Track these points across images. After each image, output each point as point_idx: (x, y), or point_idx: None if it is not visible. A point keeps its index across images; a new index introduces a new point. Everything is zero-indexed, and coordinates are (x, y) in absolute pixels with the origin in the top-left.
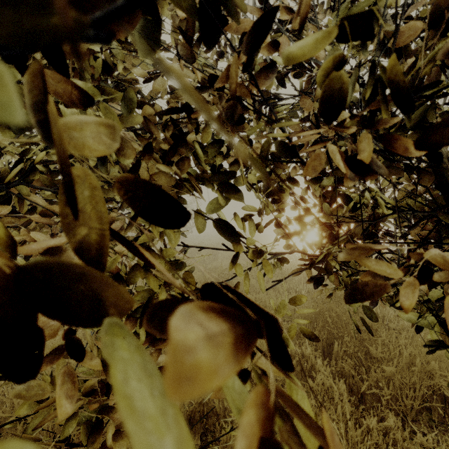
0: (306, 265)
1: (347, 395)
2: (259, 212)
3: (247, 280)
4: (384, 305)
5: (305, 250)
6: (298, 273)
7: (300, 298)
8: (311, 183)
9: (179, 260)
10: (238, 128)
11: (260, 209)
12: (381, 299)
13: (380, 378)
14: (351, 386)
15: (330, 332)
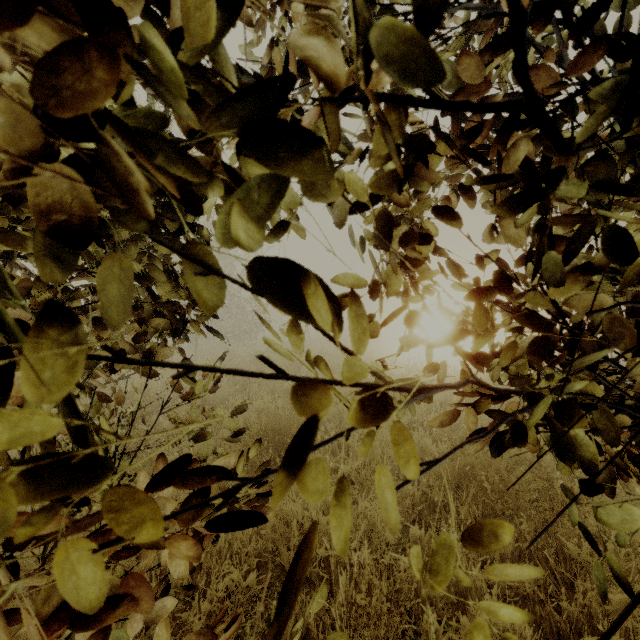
0: (468, 405)
1: (531, 638)
2: (371, 288)
3: (341, 504)
4: (625, 485)
5: (465, 371)
6: (451, 421)
7: (494, 528)
8: (506, 212)
9: (75, 455)
10: (311, 2)
11: (374, 282)
12: (619, 473)
13: (595, 609)
14: (539, 621)
15: (488, 505)
